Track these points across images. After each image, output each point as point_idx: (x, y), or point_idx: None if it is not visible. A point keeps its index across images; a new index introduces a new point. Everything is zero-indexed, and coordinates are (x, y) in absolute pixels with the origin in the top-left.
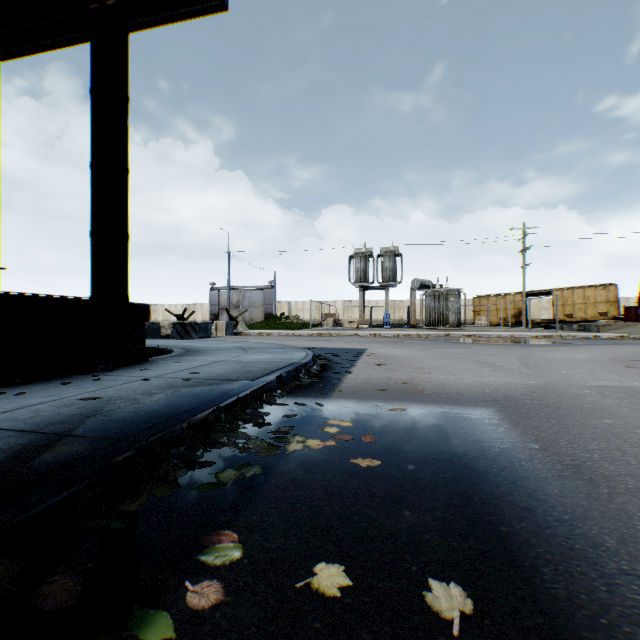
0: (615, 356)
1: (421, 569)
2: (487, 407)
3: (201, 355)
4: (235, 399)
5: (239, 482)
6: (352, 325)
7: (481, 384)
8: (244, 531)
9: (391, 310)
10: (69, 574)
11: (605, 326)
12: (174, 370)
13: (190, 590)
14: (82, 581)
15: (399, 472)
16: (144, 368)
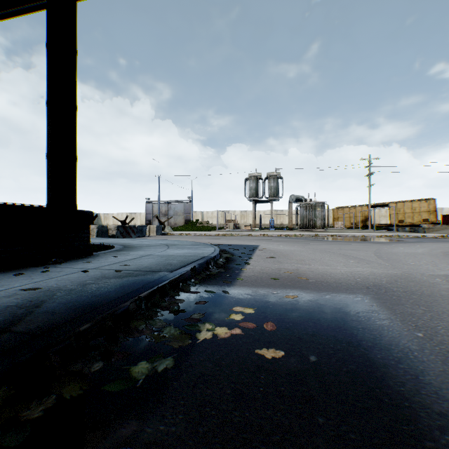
0: (445, 251)
1: None
2: (363, 294)
3: (134, 250)
4: (155, 289)
5: (150, 377)
6: (247, 228)
7: (352, 273)
8: None
9: (274, 217)
10: None
11: (429, 228)
12: (110, 263)
13: None
14: None
15: (303, 364)
16: (87, 261)
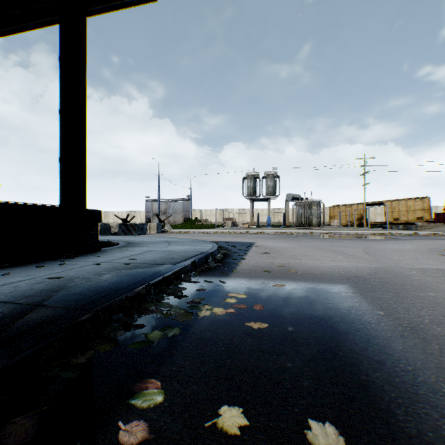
0: (431, 247)
1: (302, 411)
2: (343, 284)
3: (138, 246)
4: (161, 278)
5: (163, 340)
6: (245, 226)
7: (338, 267)
8: (165, 379)
9: (272, 215)
10: (28, 415)
11: (422, 226)
12: (118, 257)
13: (122, 429)
14: (38, 421)
15: (282, 332)
16: (97, 256)
